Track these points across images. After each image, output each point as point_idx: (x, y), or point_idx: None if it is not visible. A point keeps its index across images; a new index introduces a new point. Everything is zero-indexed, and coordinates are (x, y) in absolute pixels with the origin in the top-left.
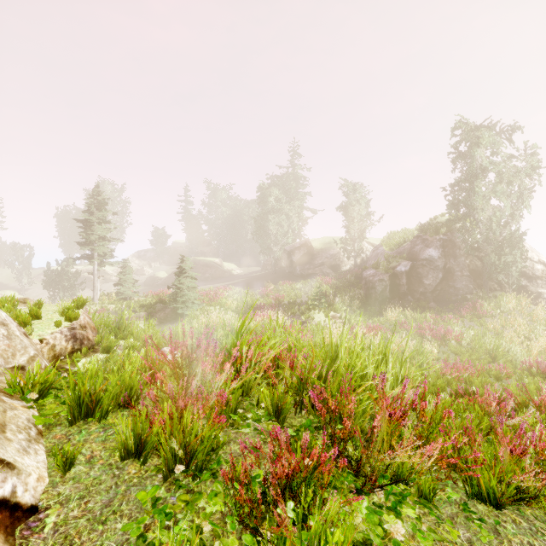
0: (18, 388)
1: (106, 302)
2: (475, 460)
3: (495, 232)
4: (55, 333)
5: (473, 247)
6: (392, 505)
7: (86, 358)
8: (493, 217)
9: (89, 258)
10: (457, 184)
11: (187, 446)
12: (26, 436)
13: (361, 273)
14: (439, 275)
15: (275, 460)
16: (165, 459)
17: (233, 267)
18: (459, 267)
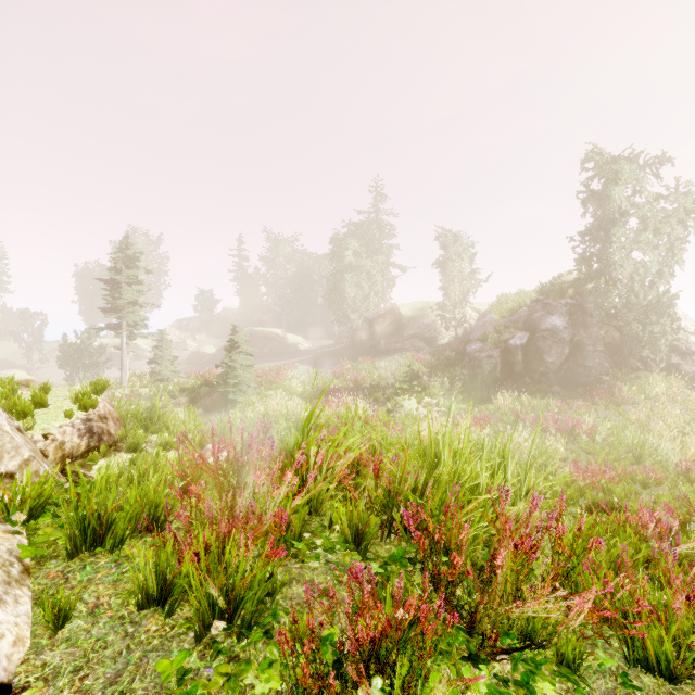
0: (1, 505)
1: (137, 385)
2: (638, 611)
3: (638, 294)
4: (64, 426)
5: (610, 314)
6: (523, 678)
7: (106, 459)
8: (635, 276)
9: (115, 328)
10: (589, 233)
11: (230, 591)
12: (3, 576)
13: (463, 347)
14: (565, 350)
15: (356, 615)
16: (199, 608)
17: (299, 340)
18: (591, 340)
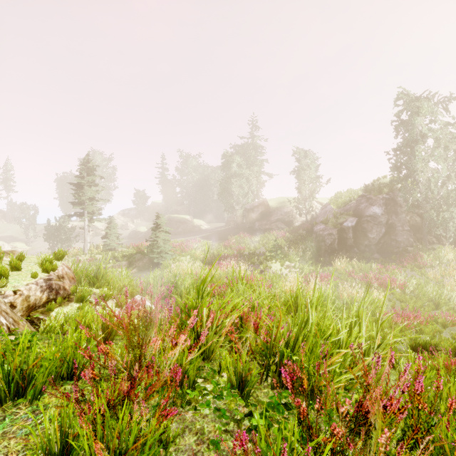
0: None
1: (94, 252)
2: None
3: (433, 191)
4: (30, 284)
5: (414, 205)
6: None
7: (60, 308)
8: (432, 178)
9: (80, 215)
10: (399, 149)
11: (125, 451)
12: None
13: (311, 228)
14: (382, 229)
15: None
16: None
17: (201, 223)
18: (400, 223)
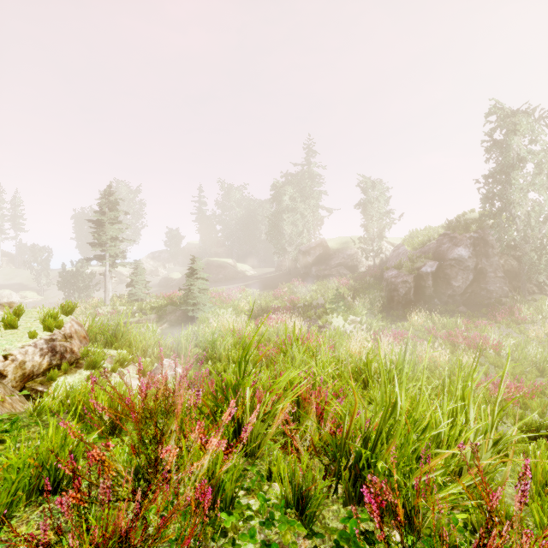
0: None
1: (117, 303)
2: None
3: (534, 229)
4: (26, 346)
5: (509, 246)
6: None
7: (66, 376)
8: (532, 213)
9: (101, 258)
10: (491, 176)
11: None
12: None
13: (380, 274)
14: (470, 276)
15: None
16: None
17: (247, 268)
18: (492, 267)
